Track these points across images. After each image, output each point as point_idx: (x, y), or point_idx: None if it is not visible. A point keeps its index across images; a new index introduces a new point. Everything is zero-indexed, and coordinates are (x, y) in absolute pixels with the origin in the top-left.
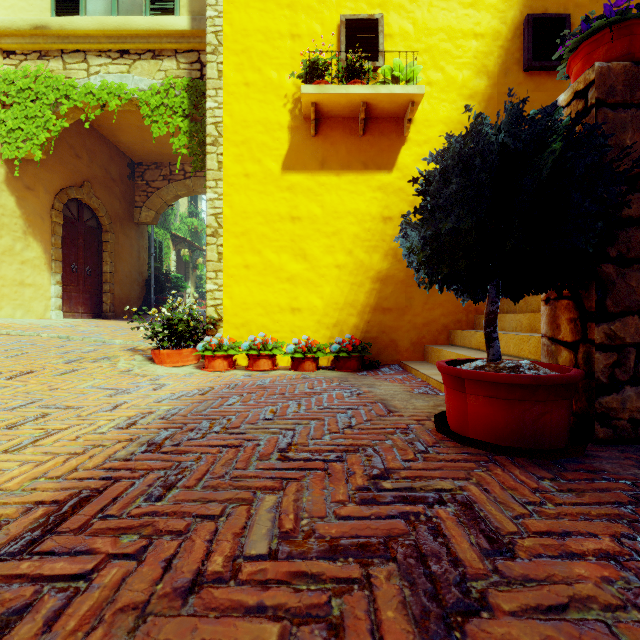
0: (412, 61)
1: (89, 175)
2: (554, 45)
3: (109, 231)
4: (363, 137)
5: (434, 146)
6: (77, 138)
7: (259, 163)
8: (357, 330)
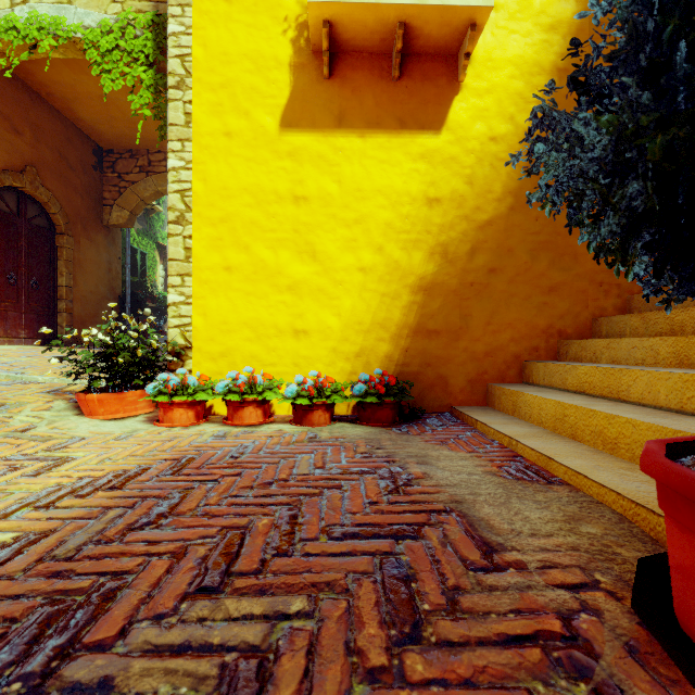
0: None
1: (34, 158)
2: None
3: (65, 233)
4: (399, 82)
5: (500, 97)
6: (15, 107)
7: (246, 116)
8: (390, 362)
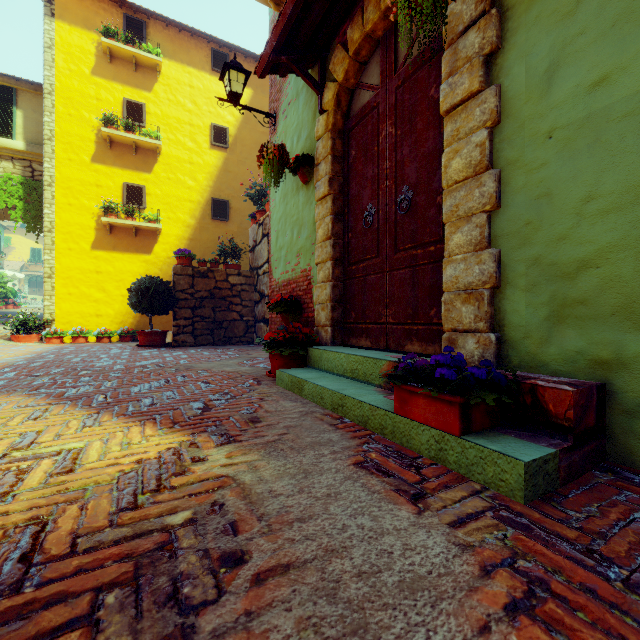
0: (157, 213)
1: None
2: (223, 211)
3: None
4: (136, 238)
5: (171, 245)
6: None
7: (78, 244)
8: (133, 325)
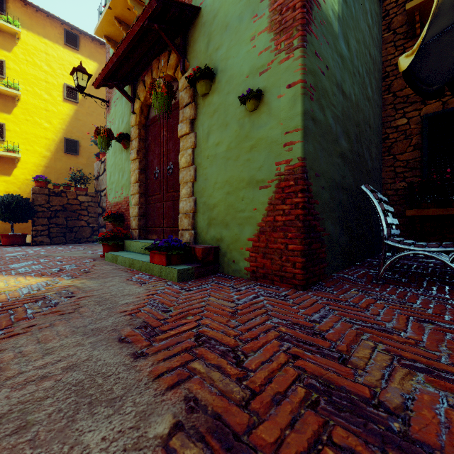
0: (17, 145)
1: None
2: (74, 148)
3: None
4: None
5: (29, 170)
6: None
7: None
8: None
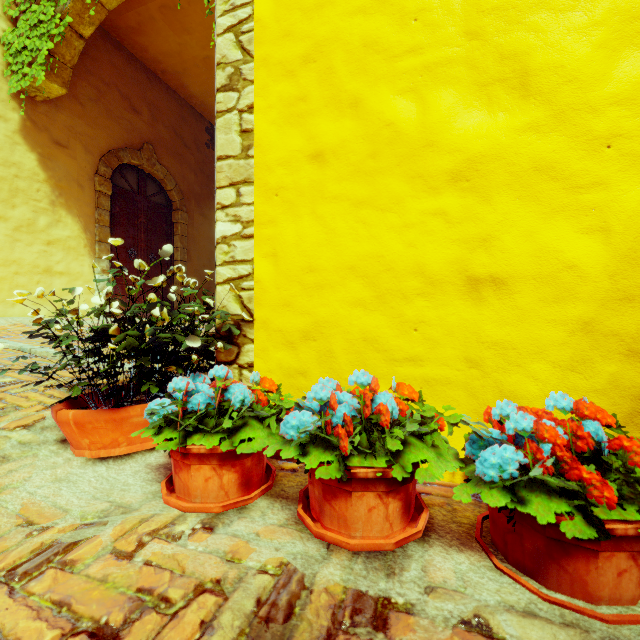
0: None
1: (152, 137)
2: None
3: (180, 209)
4: None
5: None
6: (134, 87)
7: None
8: None
